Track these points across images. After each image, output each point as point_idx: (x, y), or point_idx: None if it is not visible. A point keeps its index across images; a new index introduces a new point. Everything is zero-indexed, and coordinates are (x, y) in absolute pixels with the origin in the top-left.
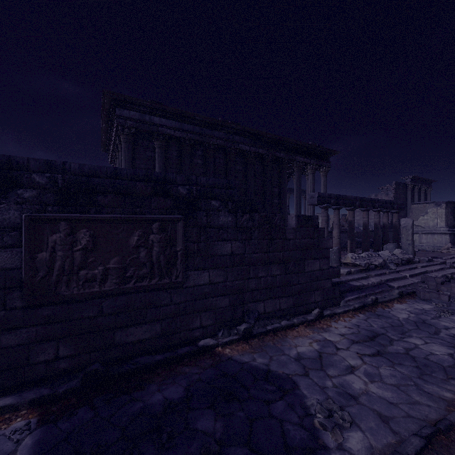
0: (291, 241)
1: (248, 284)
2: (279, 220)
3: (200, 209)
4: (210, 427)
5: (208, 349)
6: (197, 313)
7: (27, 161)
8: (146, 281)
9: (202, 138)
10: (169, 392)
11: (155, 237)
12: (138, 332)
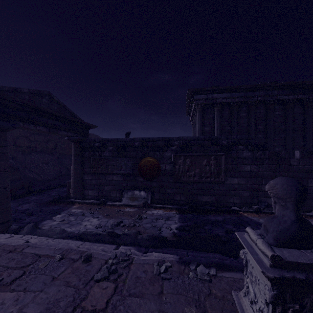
0: (295, 166)
1: (261, 187)
2: (284, 154)
3: (232, 150)
4: (230, 228)
5: (236, 211)
6: (231, 196)
7: (173, 138)
8: (209, 179)
9: (245, 99)
10: (217, 218)
11: (212, 162)
12: (206, 198)
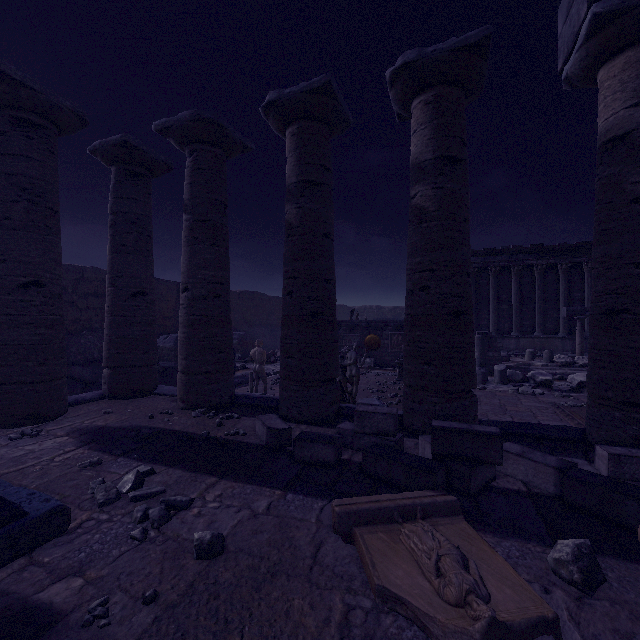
0: None
1: None
2: None
3: None
4: None
5: None
6: None
7: (390, 321)
8: None
9: (485, 264)
10: None
11: None
12: None
